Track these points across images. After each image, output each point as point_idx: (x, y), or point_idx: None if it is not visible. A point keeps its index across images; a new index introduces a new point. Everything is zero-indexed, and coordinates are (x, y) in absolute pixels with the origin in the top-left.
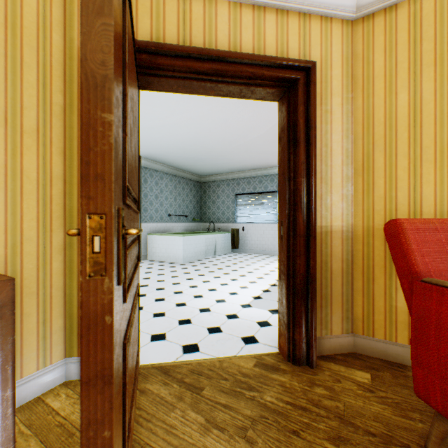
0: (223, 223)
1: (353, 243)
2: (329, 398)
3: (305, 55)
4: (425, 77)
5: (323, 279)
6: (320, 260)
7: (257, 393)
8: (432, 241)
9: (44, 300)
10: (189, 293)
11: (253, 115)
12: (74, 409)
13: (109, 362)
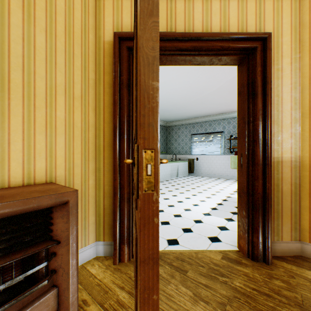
0: (182, 155)
1: (301, 171)
2: (287, 289)
3: (260, 29)
4: None
5: (274, 198)
6: (272, 183)
7: (227, 279)
8: None
9: (85, 204)
10: (164, 203)
11: (208, 77)
12: (104, 275)
13: (156, 249)
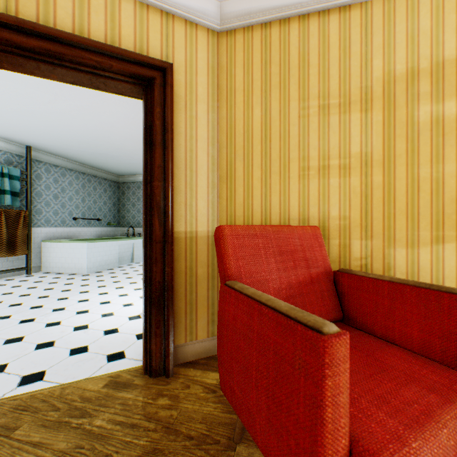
0: None
1: None
2: (168, 408)
3: (169, 56)
4: (274, 97)
5: (188, 285)
6: (185, 265)
7: (88, 419)
8: (250, 246)
9: None
10: (73, 309)
11: None
12: None
13: None
